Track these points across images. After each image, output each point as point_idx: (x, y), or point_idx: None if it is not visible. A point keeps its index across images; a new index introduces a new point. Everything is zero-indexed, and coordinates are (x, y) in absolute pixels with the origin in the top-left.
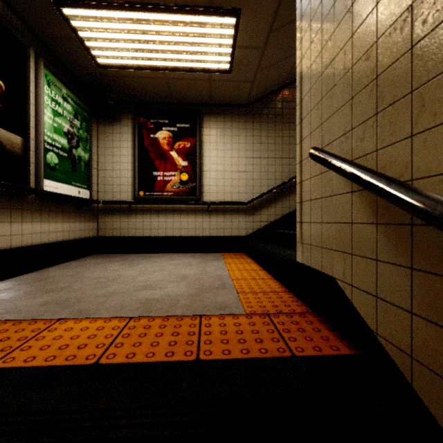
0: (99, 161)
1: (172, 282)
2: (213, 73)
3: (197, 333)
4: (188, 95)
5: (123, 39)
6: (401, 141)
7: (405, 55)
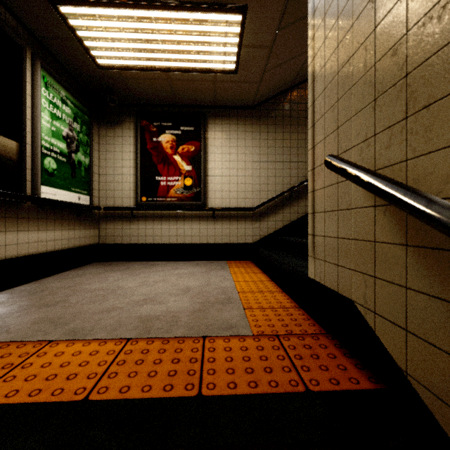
0: (100, 166)
1: (174, 295)
2: (218, 73)
3: (200, 359)
4: (192, 96)
5: (124, 39)
6: (440, 150)
7: (445, 48)
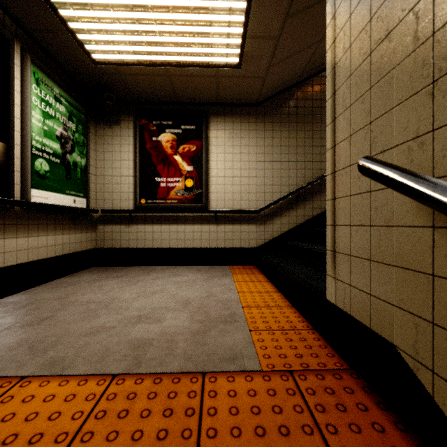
0: (98, 167)
1: (172, 311)
2: (220, 67)
3: (198, 411)
4: (193, 93)
5: (119, 30)
6: None
7: None
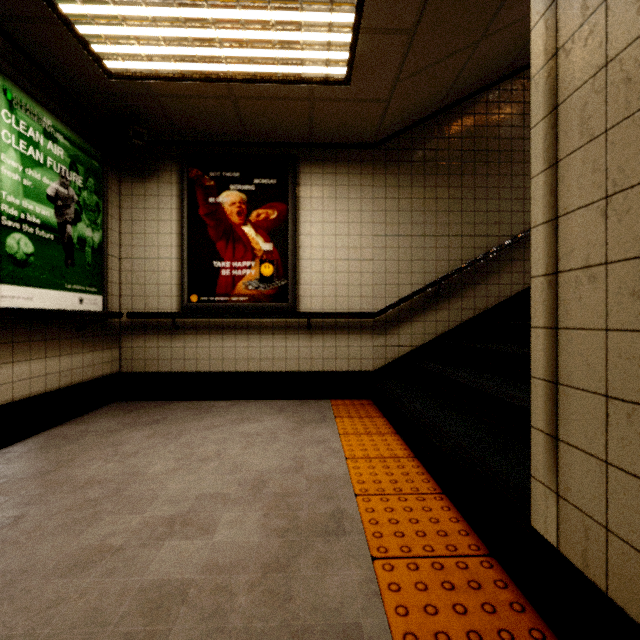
0: (122, 244)
1: (231, 505)
2: (317, 84)
3: None
4: (273, 128)
5: (145, 18)
6: None
7: None
